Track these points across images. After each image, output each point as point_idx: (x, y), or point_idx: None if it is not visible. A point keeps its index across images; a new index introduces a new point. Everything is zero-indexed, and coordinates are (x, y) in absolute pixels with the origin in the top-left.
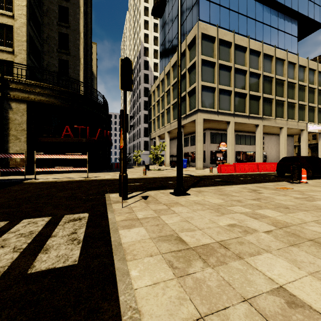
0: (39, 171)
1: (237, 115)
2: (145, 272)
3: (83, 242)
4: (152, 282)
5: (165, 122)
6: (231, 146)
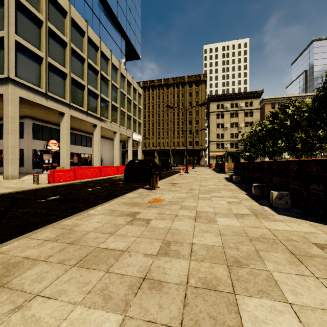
0: None
1: (74, 108)
2: None
3: None
4: None
5: None
6: (67, 145)
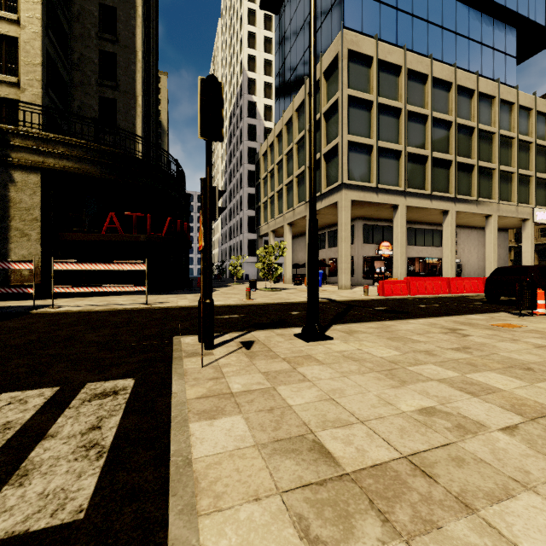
0: (63, 293)
1: (411, 194)
2: None
3: (109, 453)
4: None
5: (285, 207)
6: (401, 249)
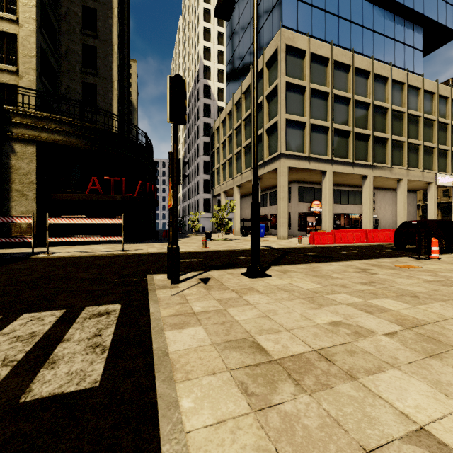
0: (54, 242)
1: (336, 162)
2: (204, 402)
3: (110, 350)
4: (215, 419)
5: (234, 172)
6: (329, 206)
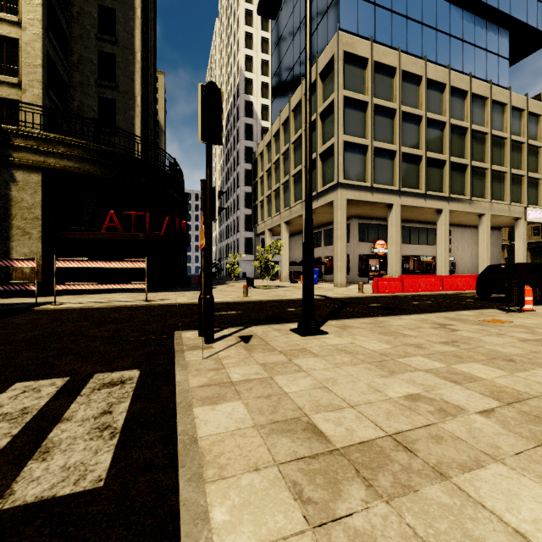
0: (63, 290)
1: (405, 193)
2: (243, 513)
3: (122, 434)
4: (258, 540)
5: (281, 206)
6: (396, 247)
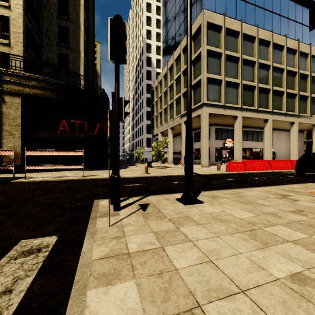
0: (35, 169)
1: (245, 109)
2: None
3: None
4: None
5: (168, 118)
6: (239, 142)
